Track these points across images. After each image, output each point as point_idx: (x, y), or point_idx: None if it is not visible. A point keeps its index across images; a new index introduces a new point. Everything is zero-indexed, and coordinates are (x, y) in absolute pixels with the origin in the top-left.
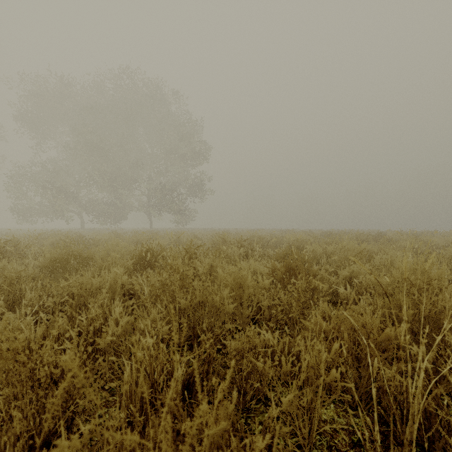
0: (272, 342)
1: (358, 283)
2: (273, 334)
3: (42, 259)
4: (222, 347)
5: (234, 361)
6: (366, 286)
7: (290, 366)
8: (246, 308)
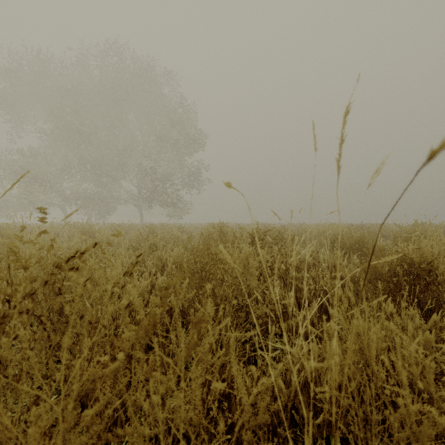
0: None
1: None
2: None
3: None
4: None
5: None
6: None
7: None
8: None
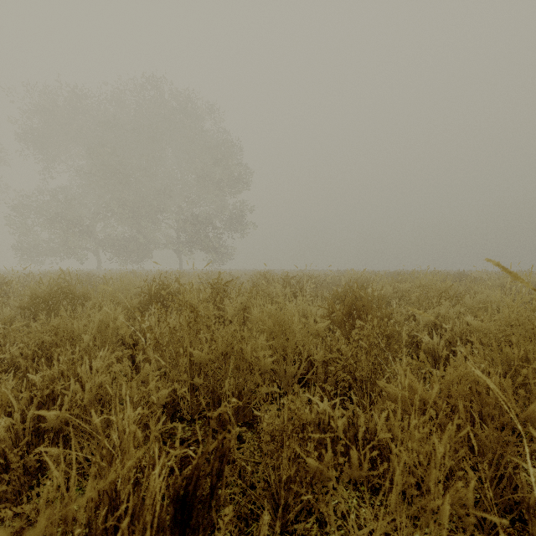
0: (332, 423)
1: (449, 330)
2: (331, 402)
3: (24, 299)
4: (255, 421)
5: (231, 509)
6: (460, 334)
7: (367, 468)
8: (291, 364)
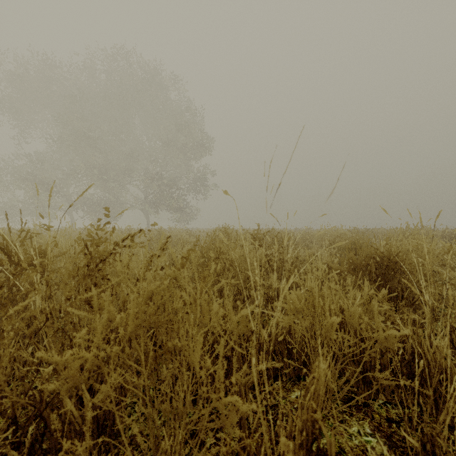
0: None
1: None
2: None
3: None
4: None
5: None
6: None
7: None
8: None
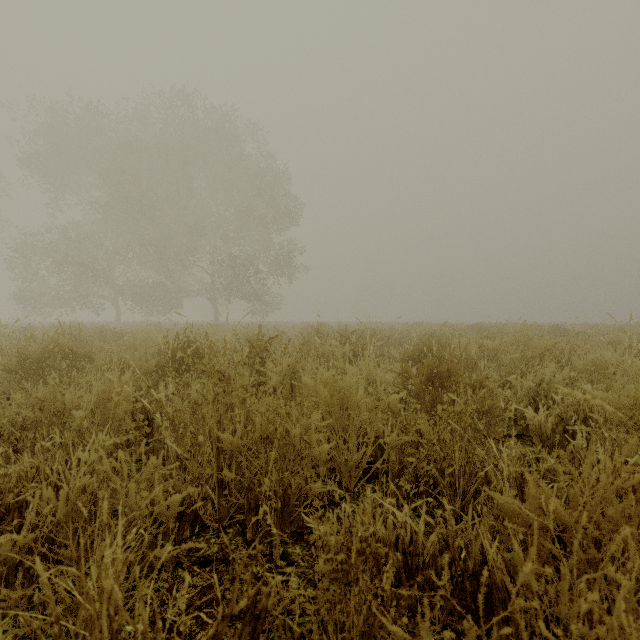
0: (433, 576)
1: (560, 402)
2: (411, 506)
3: (13, 359)
4: (306, 531)
5: None
6: (575, 407)
7: None
8: (354, 449)
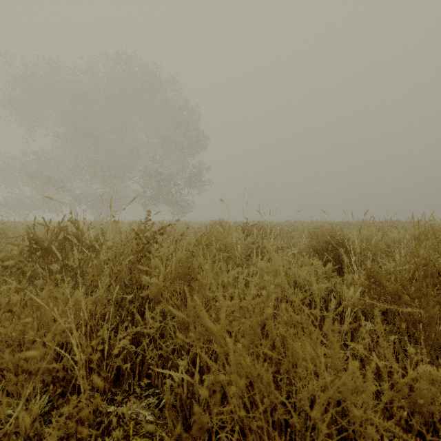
0: None
1: None
2: None
3: None
4: None
5: None
6: None
7: None
8: None
